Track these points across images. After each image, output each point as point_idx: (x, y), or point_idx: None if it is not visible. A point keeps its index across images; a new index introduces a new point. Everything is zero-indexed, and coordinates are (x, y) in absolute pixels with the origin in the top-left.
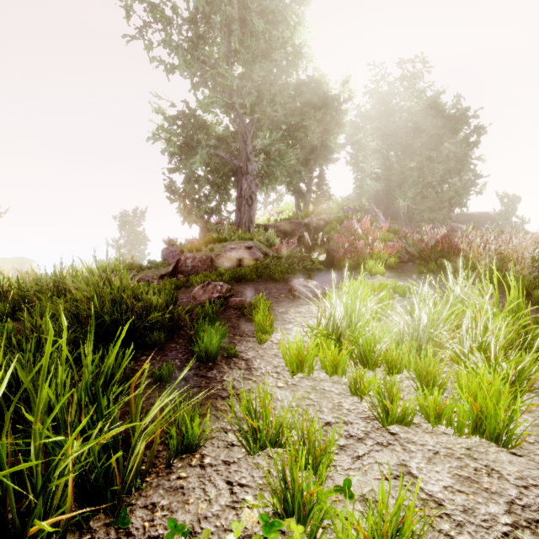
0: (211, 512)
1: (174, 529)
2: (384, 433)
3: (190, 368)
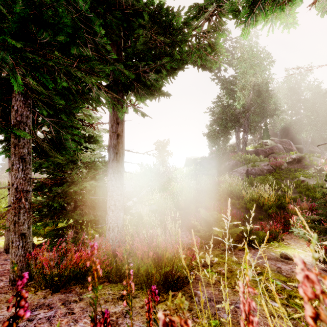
0: None
1: None
2: None
3: None
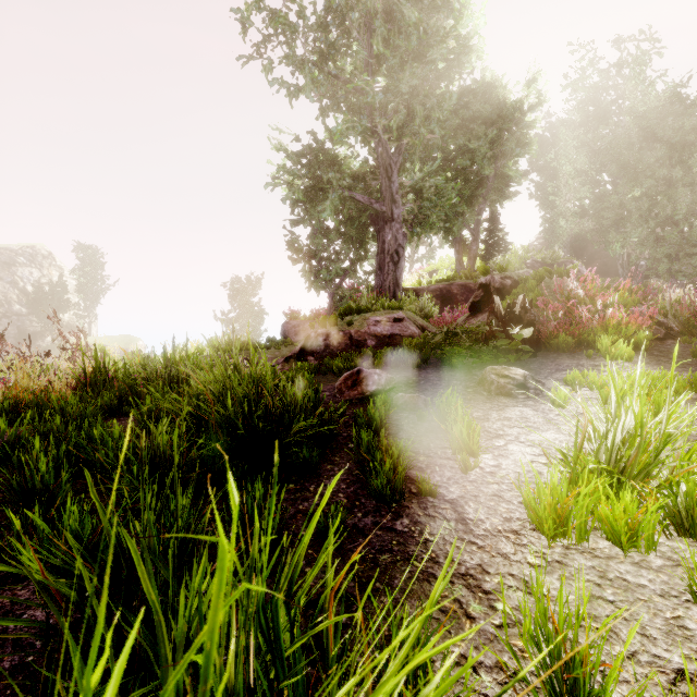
0: None
1: None
2: None
3: (365, 511)
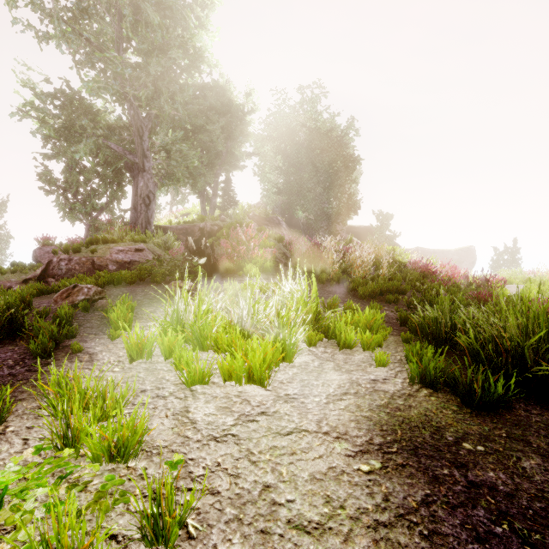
0: None
1: None
2: (186, 391)
3: (24, 365)
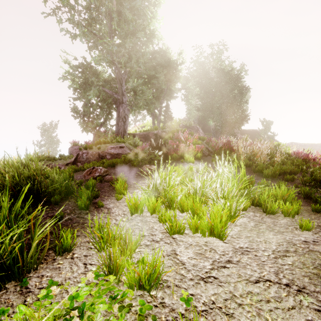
0: (73, 276)
1: (51, 283)
2: (170, 238)
3: (75, 214)
